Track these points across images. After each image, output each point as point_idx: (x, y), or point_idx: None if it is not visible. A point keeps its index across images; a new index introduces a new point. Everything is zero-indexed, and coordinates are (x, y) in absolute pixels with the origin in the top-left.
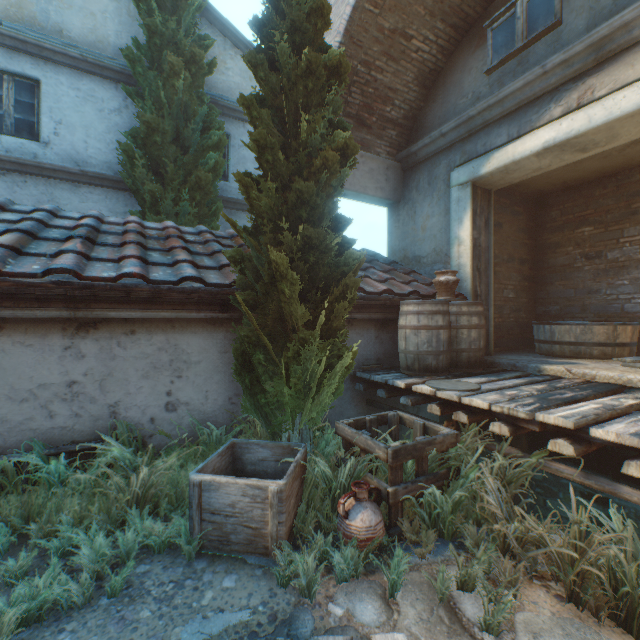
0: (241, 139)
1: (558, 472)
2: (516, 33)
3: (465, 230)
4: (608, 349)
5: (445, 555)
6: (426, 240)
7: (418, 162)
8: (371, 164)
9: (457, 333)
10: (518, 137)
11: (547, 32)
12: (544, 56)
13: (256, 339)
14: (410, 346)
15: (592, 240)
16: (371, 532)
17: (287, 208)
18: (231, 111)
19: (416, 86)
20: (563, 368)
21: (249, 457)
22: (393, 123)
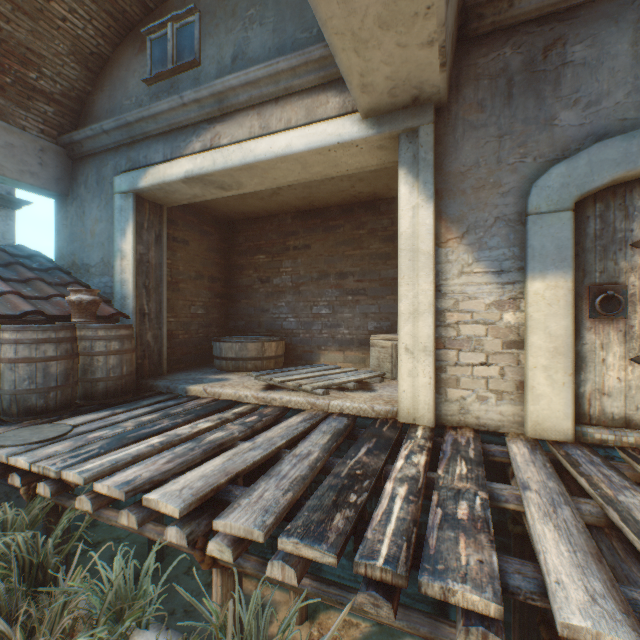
0: None
1: (110, 521)
2: (168, 54)
3: (129, 243)
4: (259, 362)
5: None
6: (95, 247)
7: (87, 154)
8: (10, 137)
9: (93, 361)
10: (172, 159)
11: (191, 67)
12: (190, 89)
13: None
14: (6, 384)
15: (265, 267)
16: None
17: None
18: None
19: (76, 63)
20: (203, 388)
21: None
22: (47, 96)
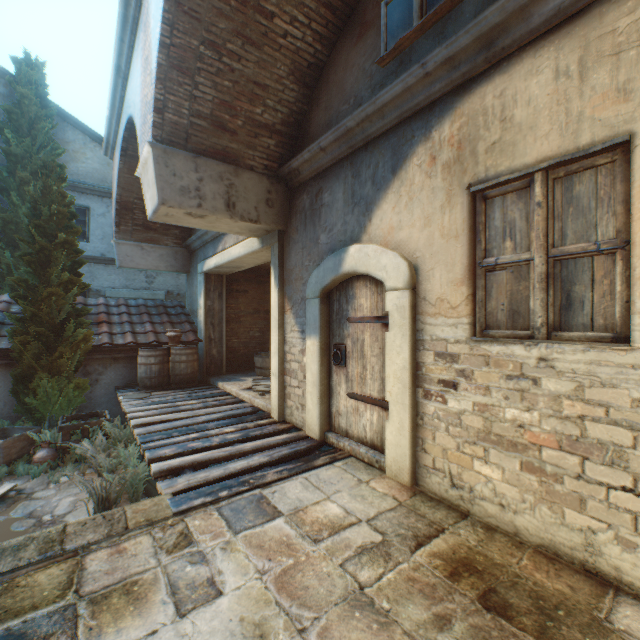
0: (100, 210)
1: None
2: None
3: (202, 301)
4: None
5: (77, 467)
6: (196, 301)
7: (193, 250)
8: (161, 251)
9: (175, 365)
10: (214, 255)
11: None
12: None
13: (27, 375)
14: (139, 374)
15: None
16: (43, 459)
17: (29, 316)
18: (90, 190)
19: None
20: (222, 384)
21: (14, 434)
22: (175, 226)
